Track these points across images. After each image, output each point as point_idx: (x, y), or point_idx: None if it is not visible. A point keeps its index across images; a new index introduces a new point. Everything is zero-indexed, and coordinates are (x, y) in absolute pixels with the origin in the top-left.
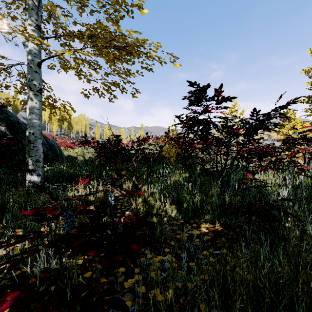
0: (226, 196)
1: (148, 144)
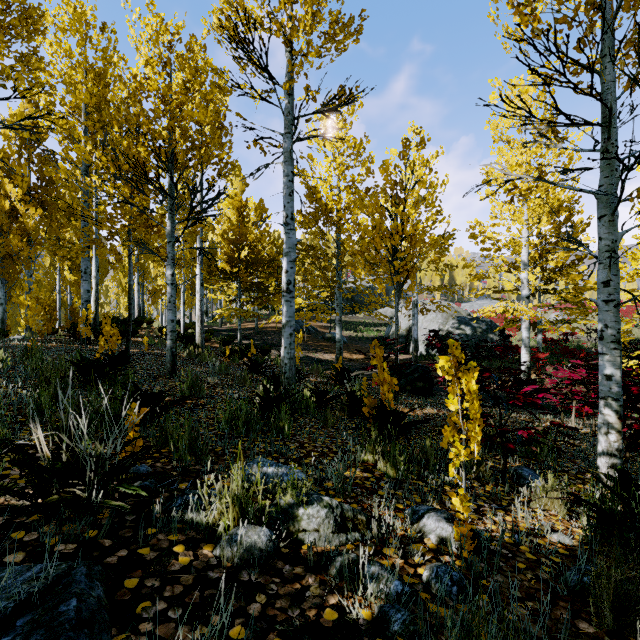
0: None
1: None
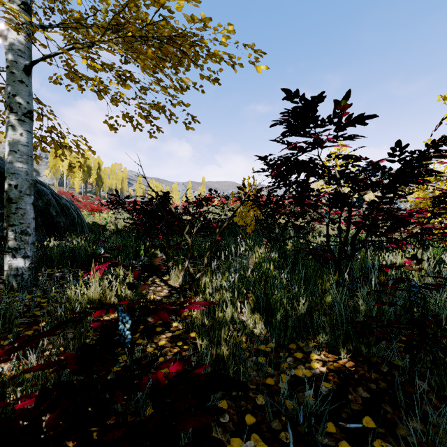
0: (361, 301)
1: (213, 205)
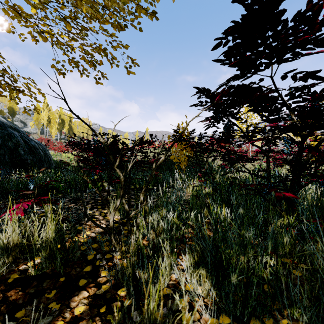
0: None
1: (153, 147)
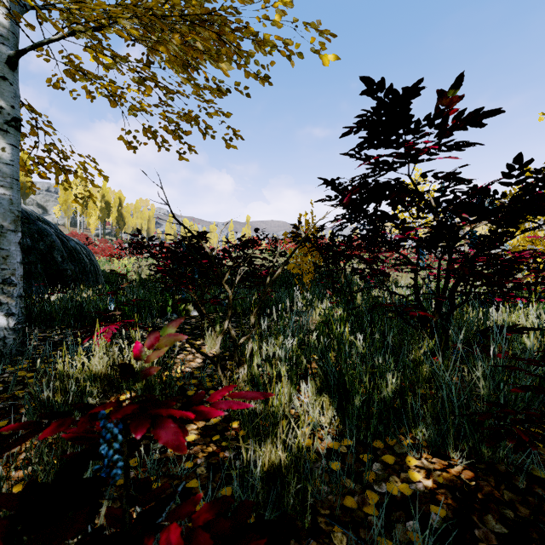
0: (482, 381)
1: (260, 249)
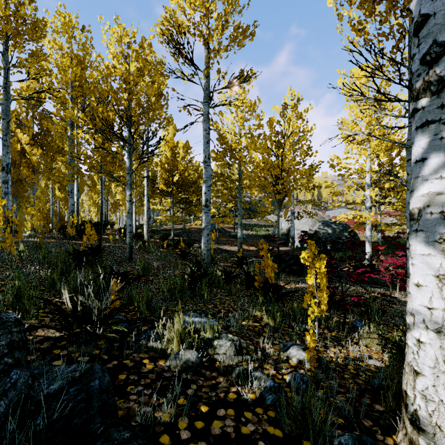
0: None
1: None
